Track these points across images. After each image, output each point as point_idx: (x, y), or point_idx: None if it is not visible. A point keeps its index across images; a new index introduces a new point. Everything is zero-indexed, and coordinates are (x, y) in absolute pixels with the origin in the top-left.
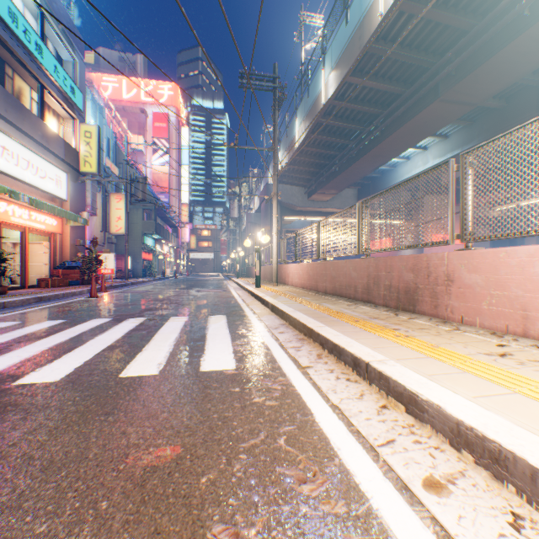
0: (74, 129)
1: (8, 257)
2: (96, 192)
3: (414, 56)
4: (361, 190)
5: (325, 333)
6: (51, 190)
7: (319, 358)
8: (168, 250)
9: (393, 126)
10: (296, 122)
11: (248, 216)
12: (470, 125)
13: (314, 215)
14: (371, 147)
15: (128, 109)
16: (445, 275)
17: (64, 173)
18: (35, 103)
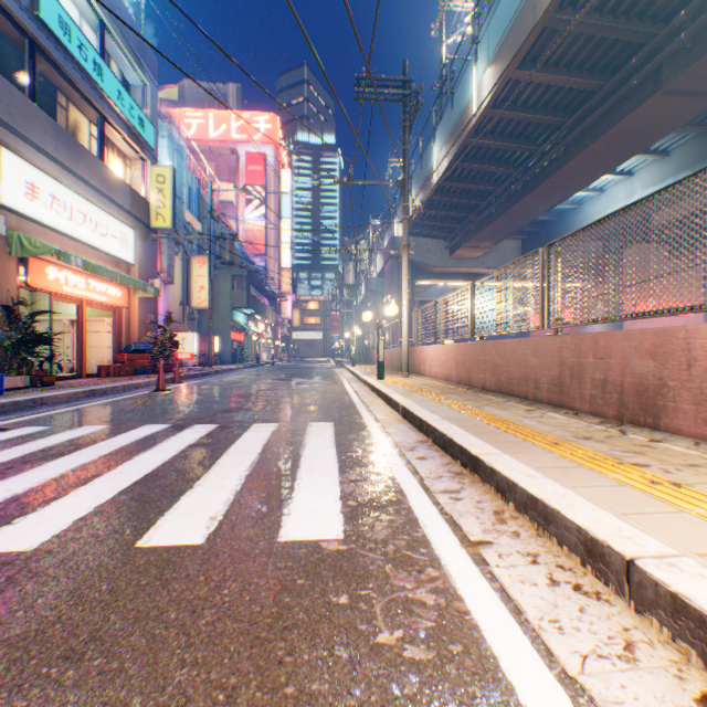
0: (144, 173)
1: (66, 338)
2: (173, 255)
3: (621, 27)
4: (527, 241)
5: (507, 471)
6: (114, 252)
7: (500, 521)
8: (264, 329)
9: (583, 141)
10: (434, 148)
11: (366, 282)
12: (706, 132)
13: (458, 278)
14: (547, 175)
15: (216, 151)
16: None
17: (131, 229)
18: (95, 140)
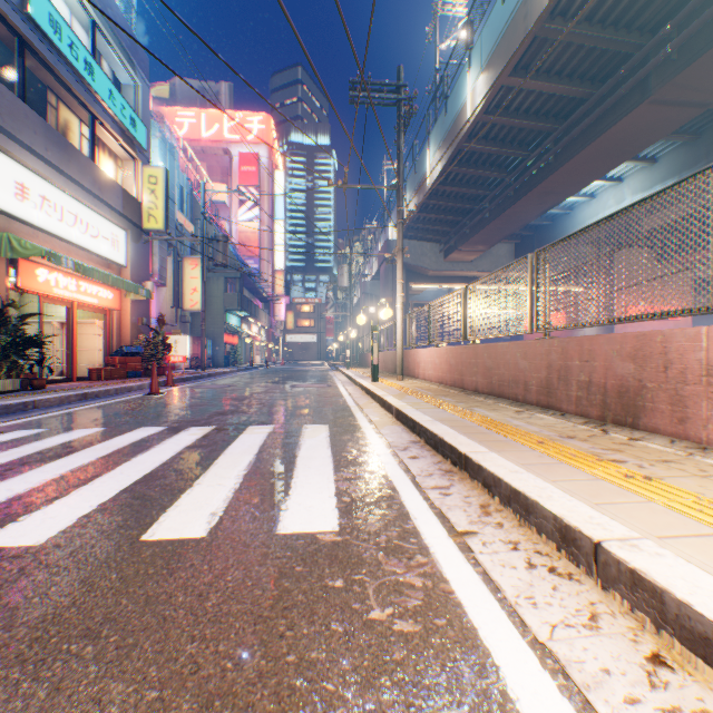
0: (136, 173)
1: (55, 340)
2: (165, 256)
3: (610, 37)
4: (521, 245)
5: (493, 467)
6: (106, 253)
7: (485, 513)
8: (257, 331)
9: (573, 147)
10: (429, 151)
11: (361, 284)
12: (693, 141)
13: (453, 281)
14: (539, 181)
15: (208, 151)
16: (703, 367)
17: (122, 230)
18: (86, 140)
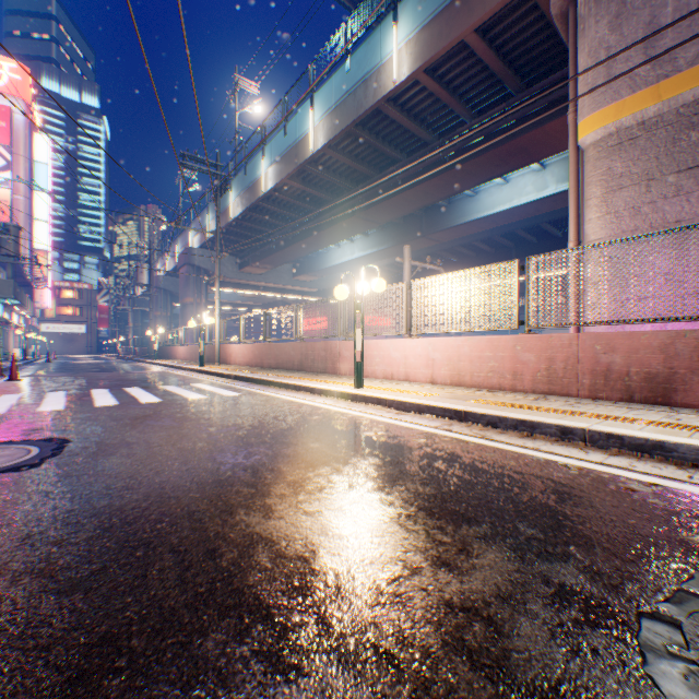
0: None
1: None
2: None
3: (338, 181)
4: (298, 267)
5: (281, 381)
6: None
7: (279, 390)
8: (18, 320)
9: (325, 224)
10: (232, 193)
11: (154, 278)
12: (384, 231)
13: (247, 288)
14: (307, 236)
15: None
16: (338, 353)
17: None
18: None
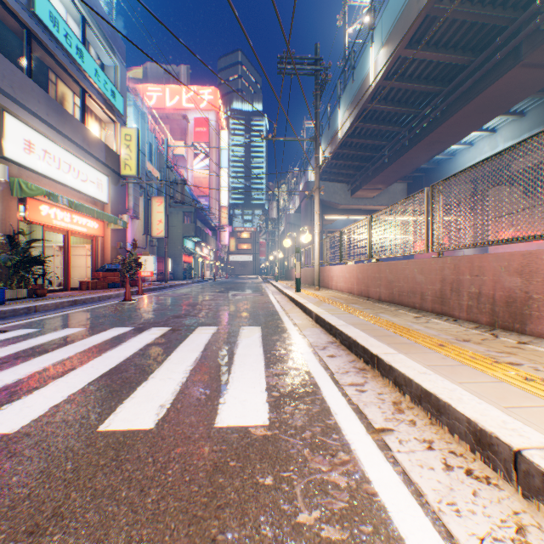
0: (115, 133)
1: (55, 260)
2: (138, 196)
3: (488, 13)
4: (412, 184)
5: (403, 368)
6: (92, 194)
7: (398, 410)
8: (207, 253)
9: (457, 104)
10: (339, 112)
11: (286, 216)
12: None
13: (358, 213)
14: (428, 132)
15: (171, 117)
16: None
17: (105, 176)
18: (78, 108)
